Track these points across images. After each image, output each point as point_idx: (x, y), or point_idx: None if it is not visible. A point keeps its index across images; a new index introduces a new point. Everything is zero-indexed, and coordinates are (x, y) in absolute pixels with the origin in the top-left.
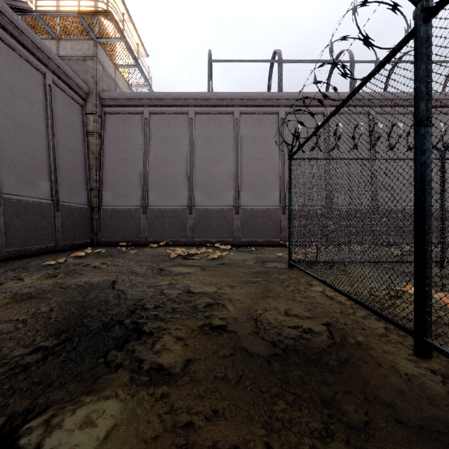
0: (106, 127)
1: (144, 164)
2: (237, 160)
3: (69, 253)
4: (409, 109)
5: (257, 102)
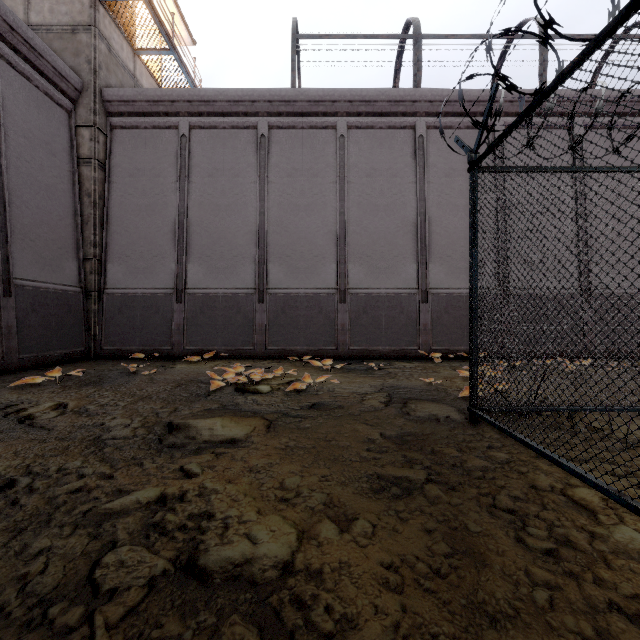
0: (115, 151)
1: (179, 215)
2: (343, 208)
3: (24, 376)
4: None
5: (378, 106)
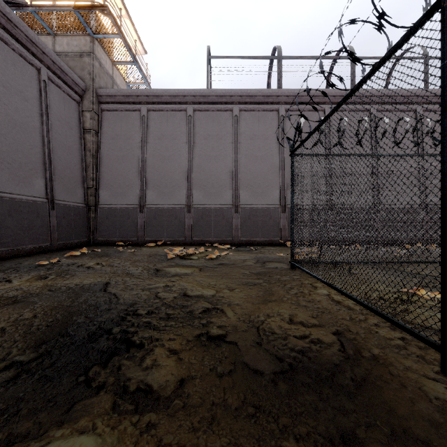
0: (104, 124)
1: (141, 162)
2: (236, 158)
3: (64, 253)
4: (411, 106)
5: (257, 98)
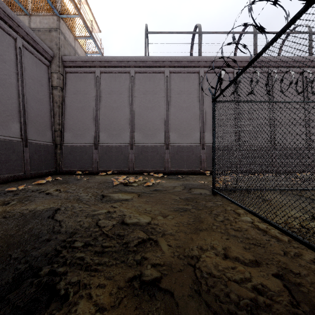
0: (67, 83)
1: (96, 111)
2: (167, 108)
3: (34, 180)
4: (299, 69)
5: (183, 63)
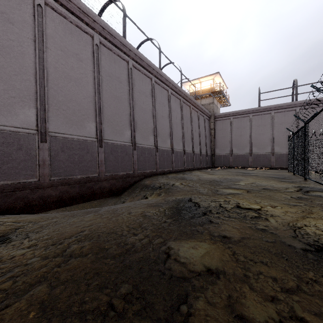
0: (216, 125)
1: (230, 138)
2: (273, 133)
3: (212, 169)
4: None
5: (283, 107)
